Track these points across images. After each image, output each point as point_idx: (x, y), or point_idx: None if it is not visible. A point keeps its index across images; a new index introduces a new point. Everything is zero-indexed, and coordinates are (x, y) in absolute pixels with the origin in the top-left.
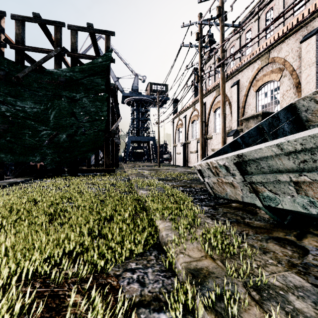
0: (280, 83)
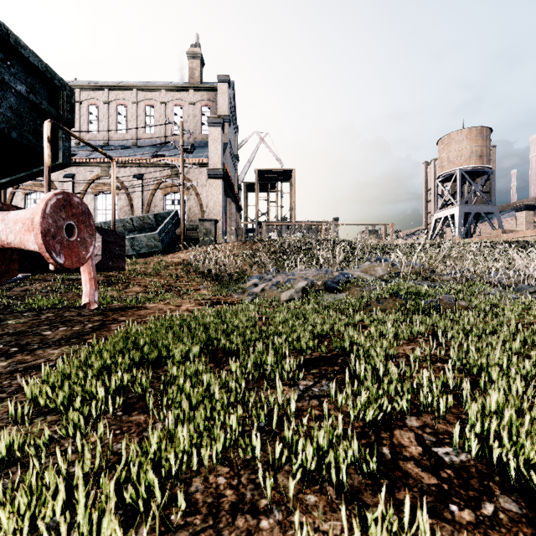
0: None
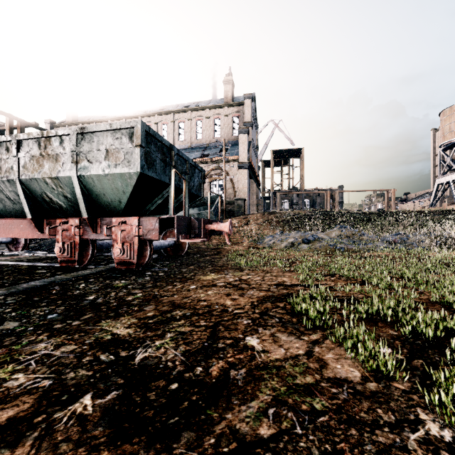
0: None
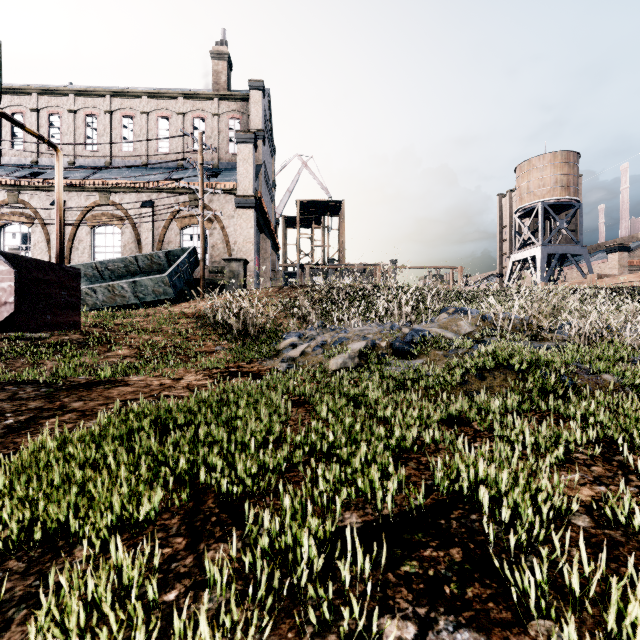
0: (32, 231)
